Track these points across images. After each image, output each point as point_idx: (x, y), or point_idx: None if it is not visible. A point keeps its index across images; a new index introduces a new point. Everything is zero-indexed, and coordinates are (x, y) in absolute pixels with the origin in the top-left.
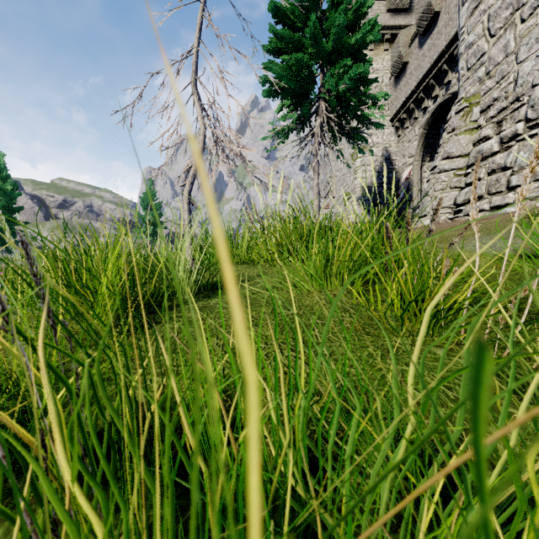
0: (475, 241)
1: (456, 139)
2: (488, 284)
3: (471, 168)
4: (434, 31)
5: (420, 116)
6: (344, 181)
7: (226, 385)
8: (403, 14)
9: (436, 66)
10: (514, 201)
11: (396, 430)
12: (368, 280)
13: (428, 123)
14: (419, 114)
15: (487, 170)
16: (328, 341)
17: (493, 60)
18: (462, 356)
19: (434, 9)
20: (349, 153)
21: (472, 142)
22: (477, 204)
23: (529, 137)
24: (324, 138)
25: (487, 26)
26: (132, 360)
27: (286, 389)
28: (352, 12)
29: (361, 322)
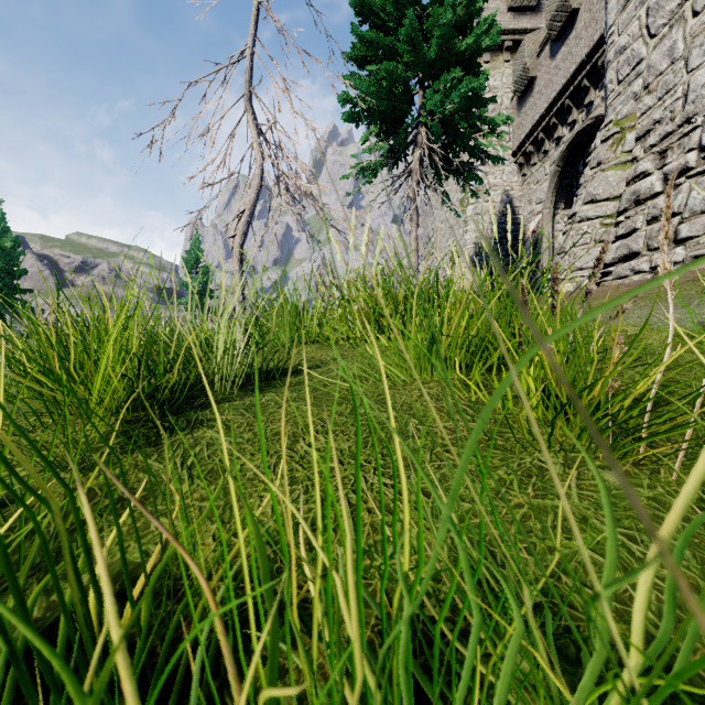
0: (640, 311)
1: (602, 176)
2: (667, 371)
3: (623, 214)
4: (572, 35)
5: (552, 149)
6: (451, 235)
7: (276, 532)
8: (529, 14)
9: (574, 81)
10: (684, 259)
11: (592, 675)
12: (490, 365)
13: (562, 158)
14: (551, 146)
15: (645, 217)
16: (436, 458)
17: (654, 68)
18: (645, 484)
19: (571, 6)
20: (457, 199)
21: (624, 180)
22: (633, 263)
23: (704, 172)
24: (425, 177)
25: (645, 23)
26: (133, 489)
27: (371, 540)
28: (462, 7)
29: (484, 428)
